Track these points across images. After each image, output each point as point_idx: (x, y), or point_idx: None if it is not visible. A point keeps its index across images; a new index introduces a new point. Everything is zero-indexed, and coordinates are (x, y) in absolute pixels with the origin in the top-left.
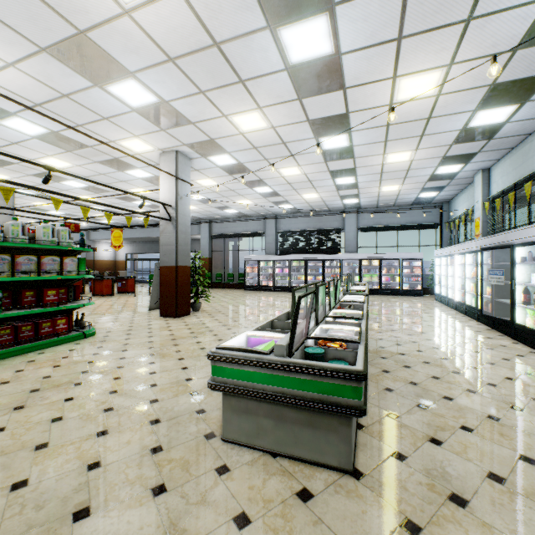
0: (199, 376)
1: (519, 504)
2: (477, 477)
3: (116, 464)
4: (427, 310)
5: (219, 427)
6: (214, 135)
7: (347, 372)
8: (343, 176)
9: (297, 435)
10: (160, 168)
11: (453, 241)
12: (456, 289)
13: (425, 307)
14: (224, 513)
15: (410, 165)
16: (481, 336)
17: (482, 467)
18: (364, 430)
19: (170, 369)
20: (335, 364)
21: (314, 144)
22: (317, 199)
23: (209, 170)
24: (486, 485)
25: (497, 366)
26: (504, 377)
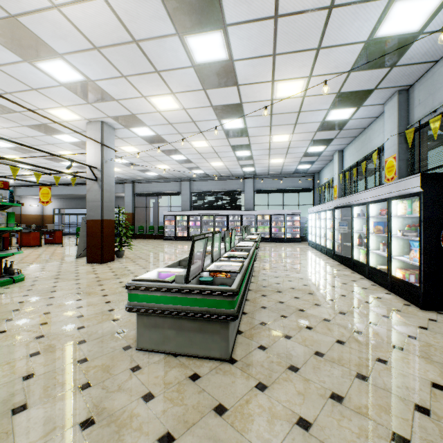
0: (120, 307)
1: (328, 366)
2: (308, 355)
3: (48, 373)
4: (301, 252)
5: (135, 341)
6: (135, 111)
7: (225, 291)
8: (242, 150)
9: (192, 339)
10: (87, 135)
11: (321, 201)
12: (321, 237)
13: (301, 250)
14: (135, 394)
15: (290, 144)
16: (333, 269)
17: (313, 349)
18: (242, 334)
19: (95, 304)
20: (218, 286)
21: (218, 124)
22: (222, 166)
23: (131, 139)
24: (312, 358)
25: (338, 288)
26: (340, 295)
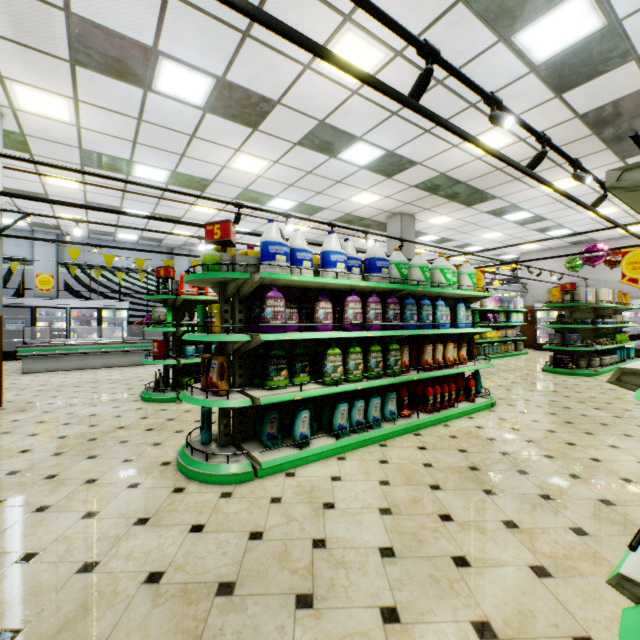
0: None
1: None
2: None
3: None
4: None
5: None
6: (43, 159)
7: None
8: None
9: None
10: None
11: None
12: None
13: None
14: None
15: None
16: None
17: None
18: None
19: None
20: None
21: None
22: None
23: None
24: None
25: None
26: None
